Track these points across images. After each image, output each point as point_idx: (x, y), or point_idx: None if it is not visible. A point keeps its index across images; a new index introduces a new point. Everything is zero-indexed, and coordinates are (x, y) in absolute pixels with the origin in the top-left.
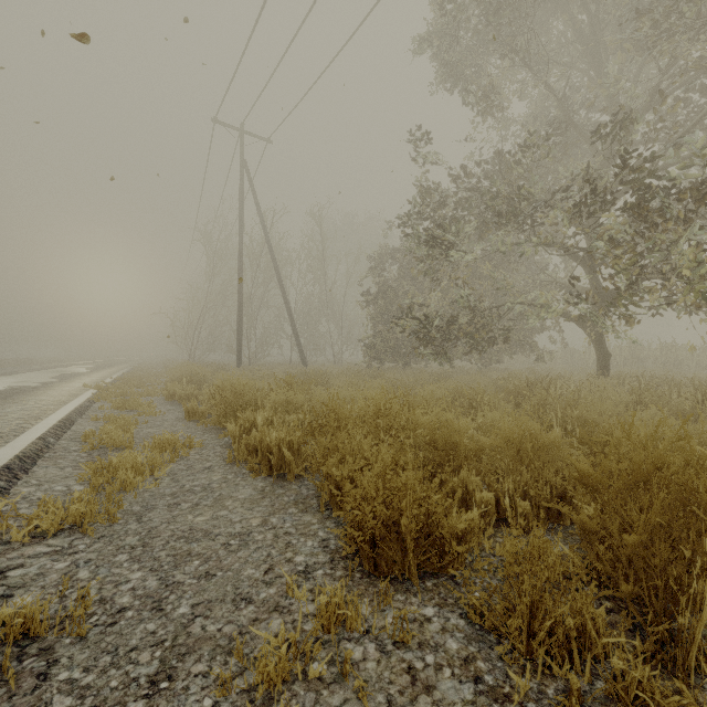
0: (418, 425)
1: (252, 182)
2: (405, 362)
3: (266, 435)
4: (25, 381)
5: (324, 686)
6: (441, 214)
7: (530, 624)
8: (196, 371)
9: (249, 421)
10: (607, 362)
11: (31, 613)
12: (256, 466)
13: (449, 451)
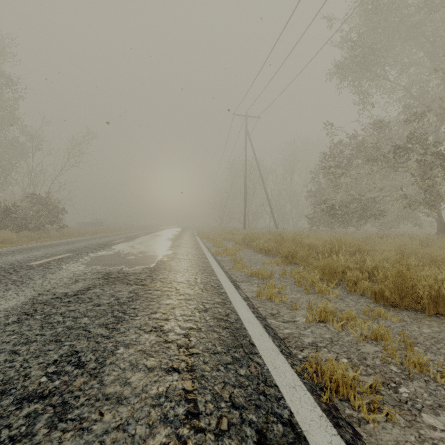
0: (303, 241)
1: (250, 140)
2: (332, 227)
3: (264, 244)
4: (172, 233)
5: (275, 266)
6: (342, 156)
7: (306, 262)
8: (231, 230)
9: (258, 242)
10: (442, 228)
11: (236, 258)
12: (262, 251)
13: (311, 247)
